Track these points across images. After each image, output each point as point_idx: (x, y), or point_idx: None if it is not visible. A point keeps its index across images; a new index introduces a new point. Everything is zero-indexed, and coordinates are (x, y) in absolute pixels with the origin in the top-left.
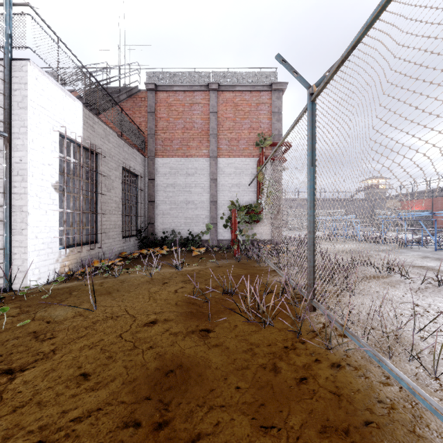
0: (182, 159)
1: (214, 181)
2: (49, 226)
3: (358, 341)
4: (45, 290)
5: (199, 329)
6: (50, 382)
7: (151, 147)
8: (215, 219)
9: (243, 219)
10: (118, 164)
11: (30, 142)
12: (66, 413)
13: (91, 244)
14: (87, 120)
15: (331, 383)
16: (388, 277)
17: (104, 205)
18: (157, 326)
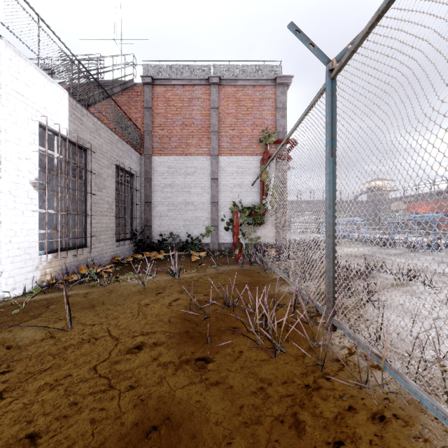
0: (181, 157)
1: (215, 181)
2: (27, 229)
3: (406, 383)
4: (17, 303)
5: (194, 357)
6: None
7: (147, 145)
8: (216, 221)
9: (246, 221)
10: (110, 161)
11: (1, 132)
12: None
13: (78, 249)
14: (74, 112)
15: None
16: (409, 286)
17: (94, 206)
18: (143, 353)
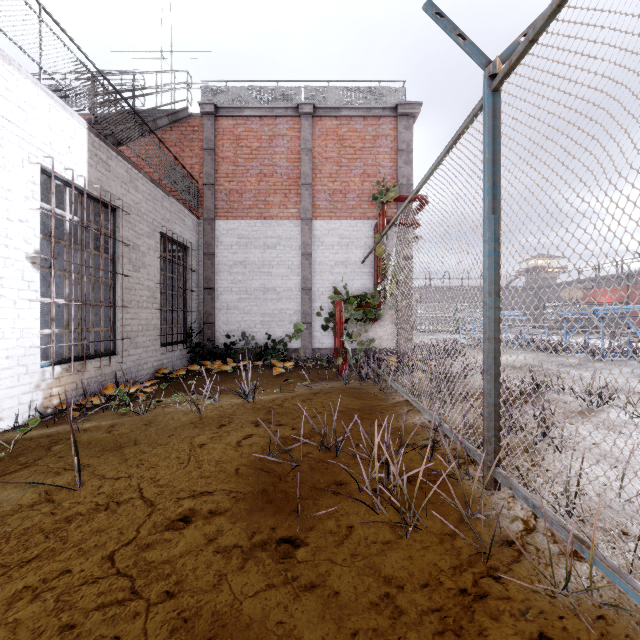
0: (257, 223)
1: (308, 257)
2: (21, 328)
3: (638, 593)
4: (2, 443)
5: (275, 537)
6: None
7: (208, 204)
8: (309, 317)
9: (353, 315)
10: (152, 227)
11: None
12: None
13: (103, 357)
14: (96, 152)
15: None
16: (602, 414)
17: (127, 294)
18: (192, 529)
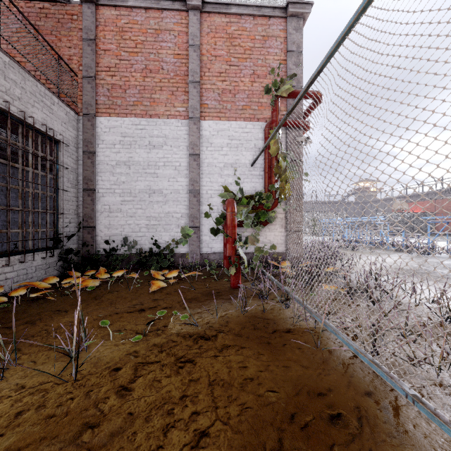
0: (142, 121)
1: (196, 158)
2: None
3: None
4: None
5: None
6: None
7: (88, 98)
8: (197, 220)
9: (249, 217)
10: None
11: None
12: None
13: None
14: None
15: None
16: None
17: None
18: None
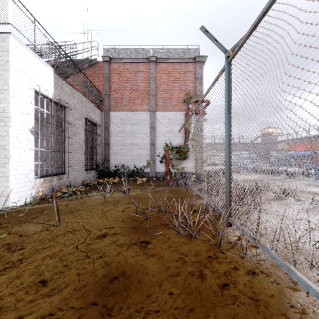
0: (129, 112)
1: (153, 129)
2: (27, 161)
3: (269, 252)
4: (22, 210)
5: (139, 241)
6: (13, 288)
7: (106, 104)
8: (154, 157)
9: (174, 156)
10: (81, 115)
11: (11, 97)
12: (22, 318)
13: (60, 175)
14: (57, 82)
15: (249, 289)
16: (284, 200)
17: (70, 146)
18: (107, 239)
